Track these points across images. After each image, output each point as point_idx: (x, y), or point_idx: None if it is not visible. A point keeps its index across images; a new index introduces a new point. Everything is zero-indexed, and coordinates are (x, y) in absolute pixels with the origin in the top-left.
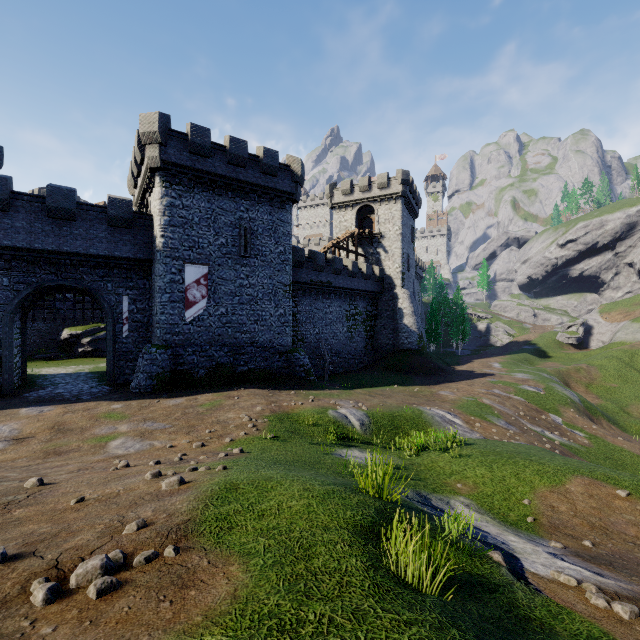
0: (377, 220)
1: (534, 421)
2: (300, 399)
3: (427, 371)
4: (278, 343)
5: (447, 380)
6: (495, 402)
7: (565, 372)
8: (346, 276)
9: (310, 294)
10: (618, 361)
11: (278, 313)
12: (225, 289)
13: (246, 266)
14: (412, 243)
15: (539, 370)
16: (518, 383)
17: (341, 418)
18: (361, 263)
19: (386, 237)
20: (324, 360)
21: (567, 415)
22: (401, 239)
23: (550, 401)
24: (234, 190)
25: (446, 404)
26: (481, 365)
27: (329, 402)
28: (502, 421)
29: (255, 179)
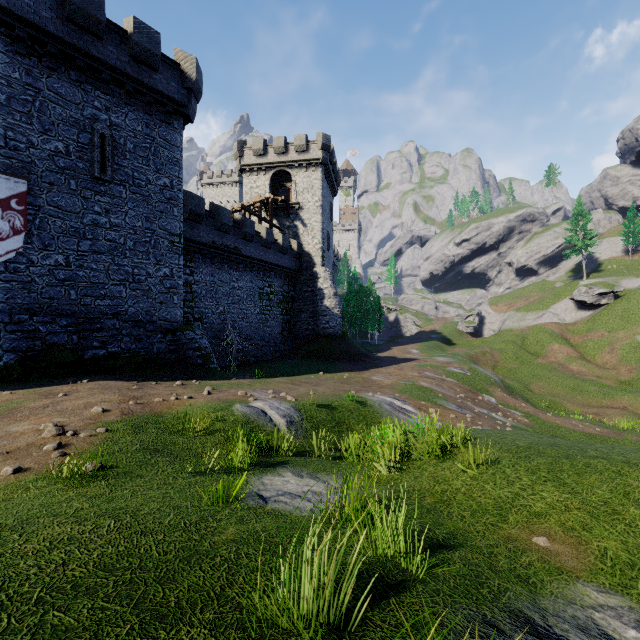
0: (295, 188)
1: (476, 403)
2: (188, 391)
3: (352, 357)
4: (161, 317)
5: (375, 365)
6: (433, 385)
7: (474, 356)
8: (259, 245)
9: (212, 260)
10: (514, 344)
11: (161, 273)
12: (63, 225)
13: (104, 195)
14: (331, 222)
15: (454, 354)
16: (444, 365)
17: (256, 415)
18: (277, 233)
19: (305, 208)
20: (231, 347)
21: (497, 395)
22: (321, 212)
23: (478, 381)
24: (81, 70)
25: (386, 389)
26: (401, 351)
27: (236, 393)
28: (452, 404)
29: (120, 63)
